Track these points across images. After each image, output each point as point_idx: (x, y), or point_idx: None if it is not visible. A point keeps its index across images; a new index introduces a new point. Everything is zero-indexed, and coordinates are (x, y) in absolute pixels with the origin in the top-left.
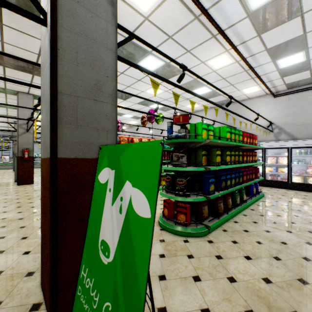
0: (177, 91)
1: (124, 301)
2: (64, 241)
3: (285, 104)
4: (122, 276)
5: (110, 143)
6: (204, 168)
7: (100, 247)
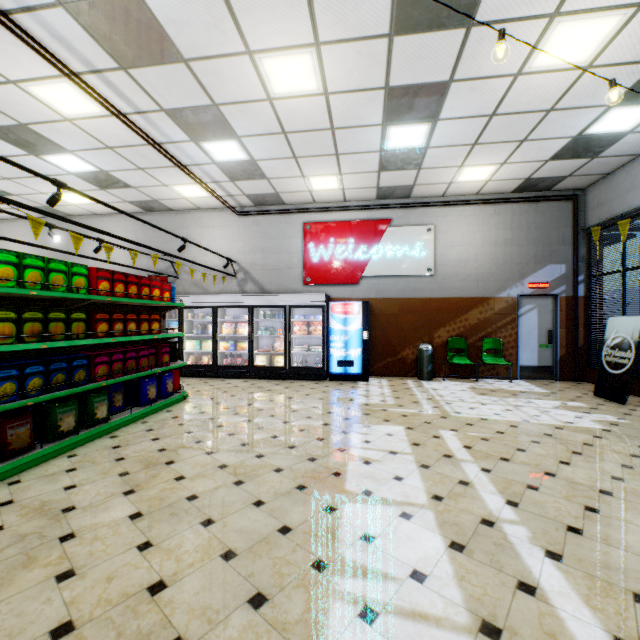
0: None
1: None
2: None
3: (253, 230)
4: None
5: None
6: None
7: None
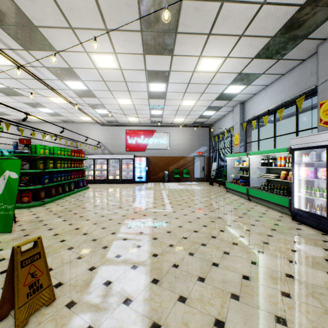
0: (19, 105)
1: (9, 199)
2: None
3: (107, 131)
4: (8, 194)
5: None
6: (41, 170)
7: None
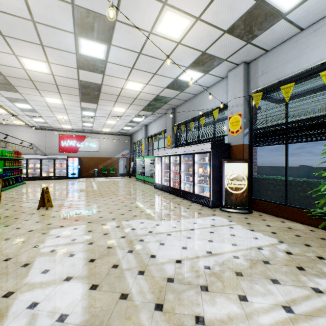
0: None
1: None
2: None
3: (40, 134)
4: None
5: None
6: None
7: None
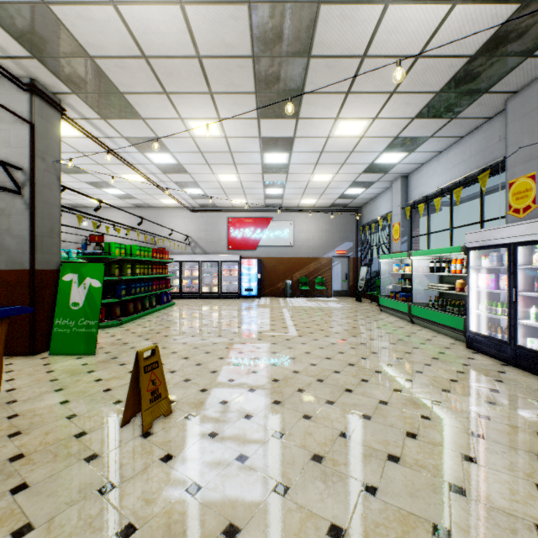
0: (78, 185)
1: (91, 313)
2: (38, 313)
3: (200, 220)
4: (89, 307)
5: (59, 261)
6: (118, 278)
7: (72, 306)
